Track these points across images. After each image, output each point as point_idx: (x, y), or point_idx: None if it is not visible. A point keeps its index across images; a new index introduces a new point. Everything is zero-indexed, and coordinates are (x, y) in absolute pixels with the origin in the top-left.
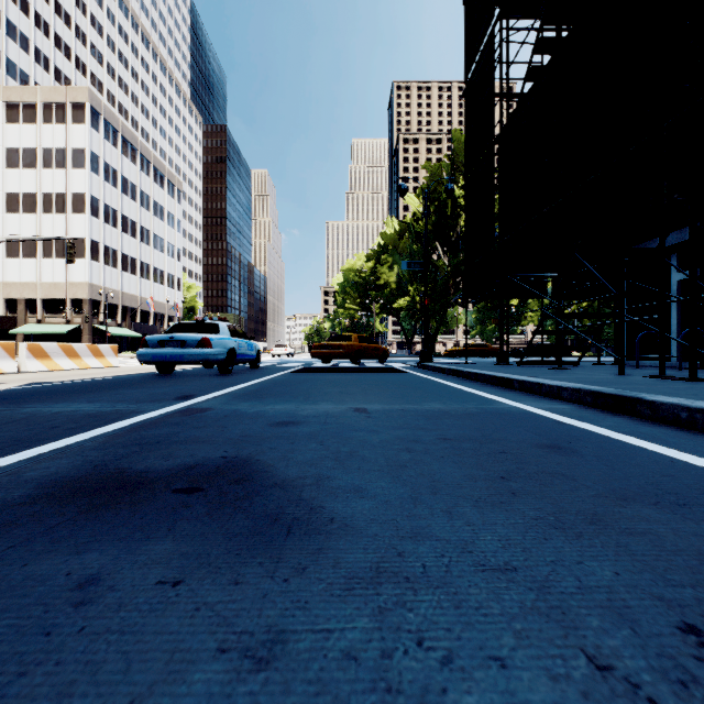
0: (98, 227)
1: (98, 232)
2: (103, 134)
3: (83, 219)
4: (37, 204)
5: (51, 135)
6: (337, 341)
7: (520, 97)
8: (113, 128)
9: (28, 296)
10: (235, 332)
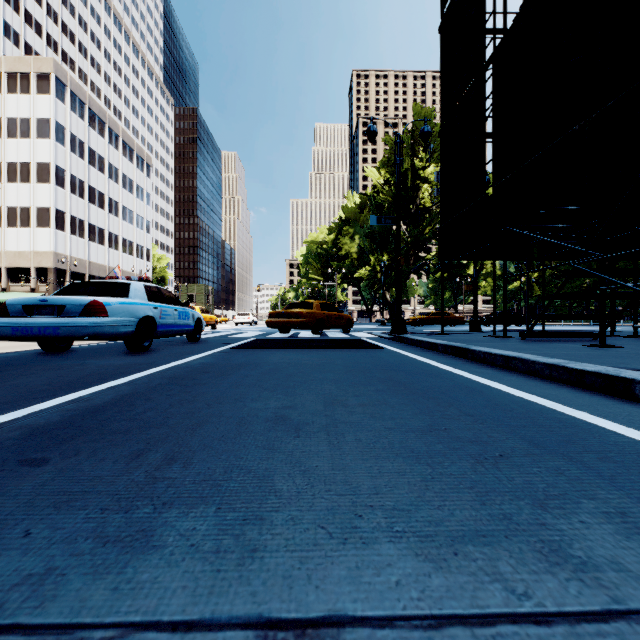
0: (64, 196)
1: (64, 202)
2: (69, 106)
3: (47, 188)
4: (2, 173)
5: (15, 105)
6: (296, 309)
7: None
8: (80, 100)
9: None
10: (160, 296)
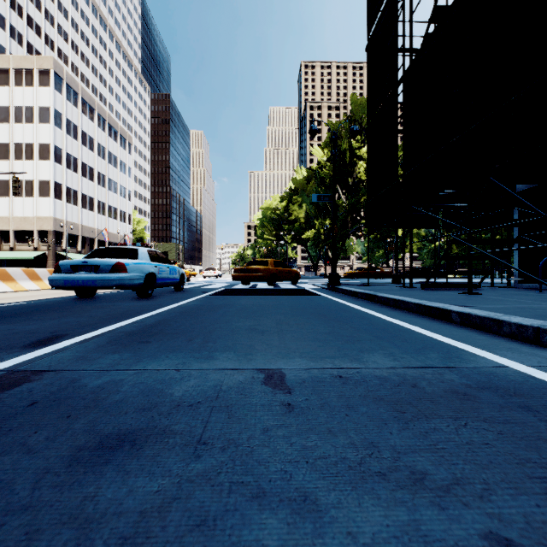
0: (61, 171)
1: (61, 176)
2: (66, 96)
3: (48, 165)
4: (10, 152)
5: (21, 96)
6: (255, 265)
7: (425, 38)
8: (74, 91)
9: (2, 228)
10: (157, 257)
